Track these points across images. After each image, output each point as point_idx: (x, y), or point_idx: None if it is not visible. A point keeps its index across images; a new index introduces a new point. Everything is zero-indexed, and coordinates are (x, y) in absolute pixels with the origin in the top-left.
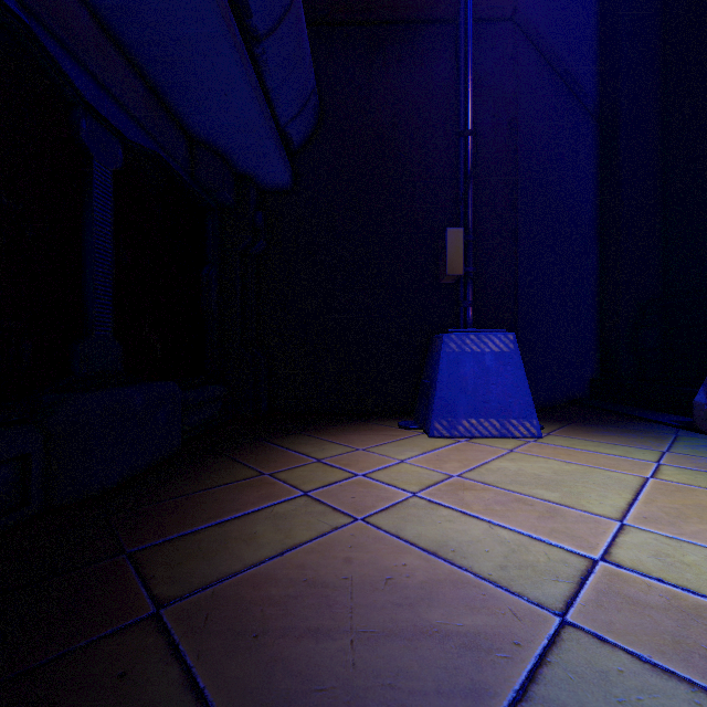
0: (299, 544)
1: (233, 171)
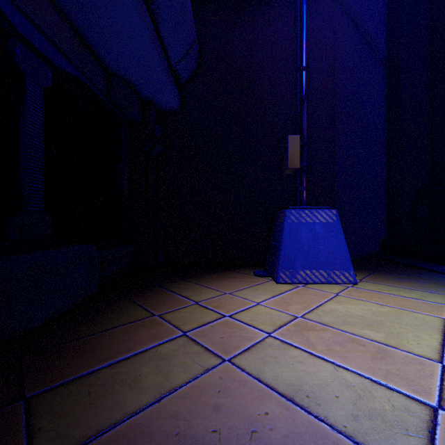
0: (175, 388)
1: (139, 97)
